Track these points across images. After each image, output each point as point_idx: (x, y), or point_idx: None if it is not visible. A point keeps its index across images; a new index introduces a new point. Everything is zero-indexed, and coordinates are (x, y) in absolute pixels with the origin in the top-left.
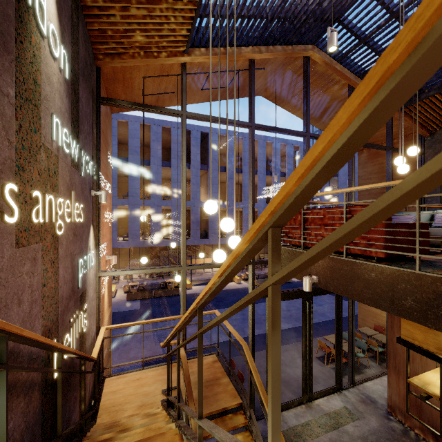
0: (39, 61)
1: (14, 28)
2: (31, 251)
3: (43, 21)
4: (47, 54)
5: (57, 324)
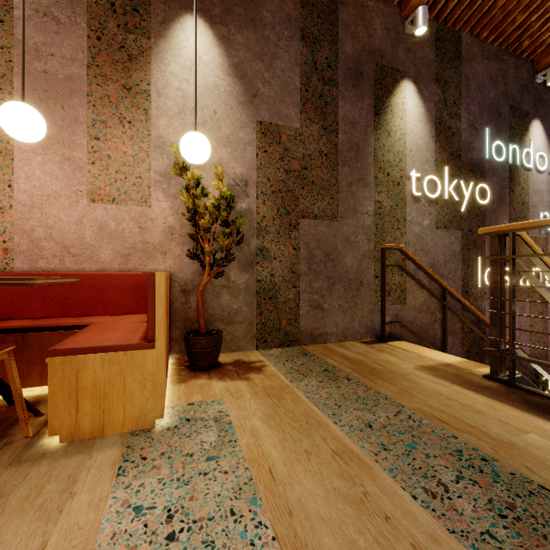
0: (526, 188)
1: (507, 189)
2: (519, 303)
3: (530, 160)
4: (534, 177)
5: (546, 359)
